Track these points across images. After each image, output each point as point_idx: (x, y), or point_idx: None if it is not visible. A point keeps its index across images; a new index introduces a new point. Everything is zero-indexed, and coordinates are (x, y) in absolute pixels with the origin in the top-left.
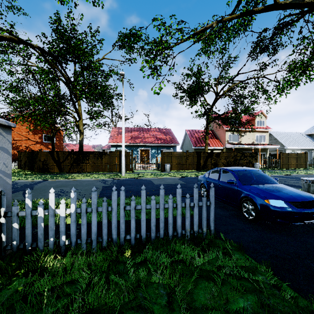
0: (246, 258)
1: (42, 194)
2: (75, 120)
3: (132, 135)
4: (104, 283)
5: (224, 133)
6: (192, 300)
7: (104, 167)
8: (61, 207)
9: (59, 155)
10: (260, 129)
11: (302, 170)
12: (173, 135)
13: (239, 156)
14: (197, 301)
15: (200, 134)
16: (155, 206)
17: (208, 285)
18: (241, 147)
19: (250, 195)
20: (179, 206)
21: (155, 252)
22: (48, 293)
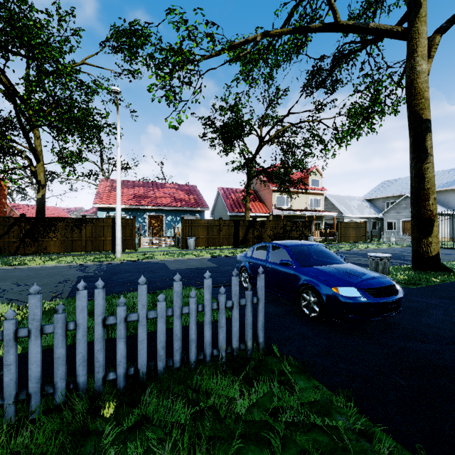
0: (315, 386)
1: None
2: (29, 163)
3: (135, 193)
4: None
5: (271, 194)
6: None
7: (84, 244)
8: None
9: None
10: (315, 191)
11: (363, 244)
12: (200, 194)
13: (289, 226)
14: None
15: (238, 194)
16: (165, 313)
17: None
18: (292, 214)
19: (312, 282)
20: (208, 308)
21: (164, 401)
22: None
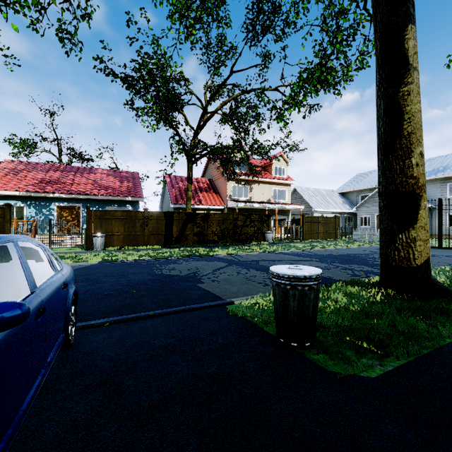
0: None
1: None
2: None
3: (44, 177)
4: None
5: (226, 183)
6: None
7: None
8: None
9: None
10: (279, 180)
11: (330, 242)
12: (137, 182)
13: (242, 220)
14: None
15: None
16: None
17: None
18: (250, 206)
19: None
20: None
21: None
22: None
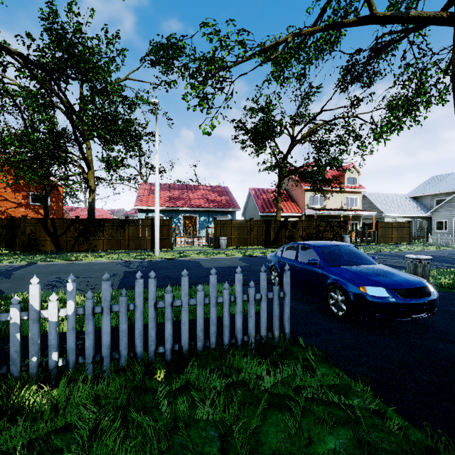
0: (336, 373)
1: (26, 286)
2: (82, 171)
3: (171, 195)
4: (120, 426)
5: (303, 193)
6: (258, 443)
7: (127, 243)
8: (51, 306)
9: (55, 225)
10: (351, 189)
11: (406, 246)
12: (231, 195)
13: (323, 226)
14: (266, 445)
15: (270, 194)
16: (203, 301)
17: (282, 418)
18: (326, 213)
19: (340, 281)
20: (240, 299)
21: (203, 372)
22: (22, 452)
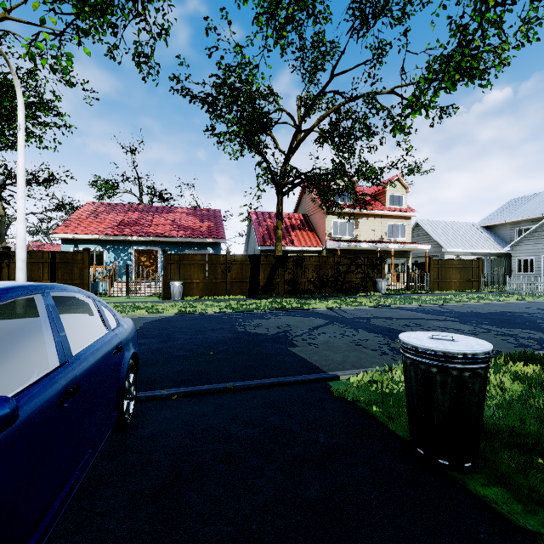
0: None
1: None
2: None
3: (123, 219)
4: None
5: (324, 218)
6: None
7: None
8: None
9: None
10: (395, 212)
11: (471, 295)
12: (219, 221)
13: (345, 264)
14: None
15: None
16: None
17: None
18: (355, 247)
19: None
20: None
21: None
22: None
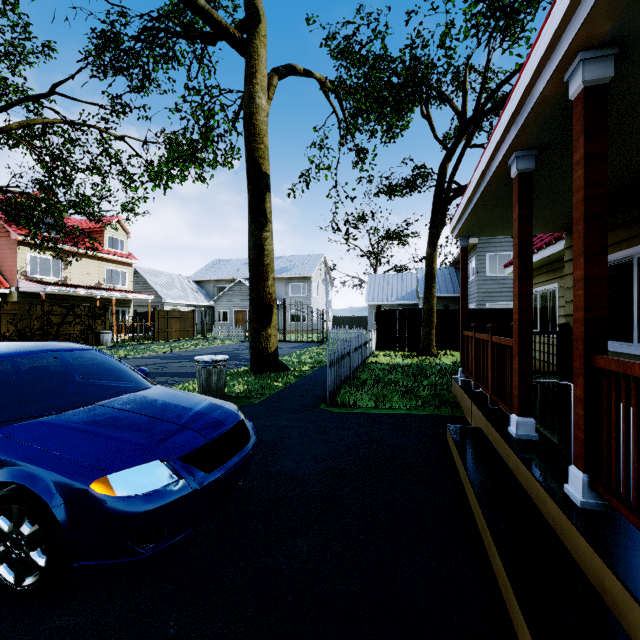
0: None
1: None
2: None
3: None
4: None
5: (15, 249)
6: None
7: None
8: None
9: None
10: (116, 257)
11: (190, 342)
12: None
13: (59, 314)
14: None
15: None
16: None
17: None
18: (68, 292)
19: (26, 474)
20: None
21: None
22: None
